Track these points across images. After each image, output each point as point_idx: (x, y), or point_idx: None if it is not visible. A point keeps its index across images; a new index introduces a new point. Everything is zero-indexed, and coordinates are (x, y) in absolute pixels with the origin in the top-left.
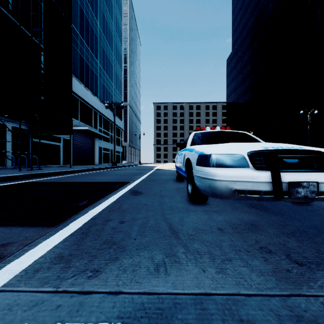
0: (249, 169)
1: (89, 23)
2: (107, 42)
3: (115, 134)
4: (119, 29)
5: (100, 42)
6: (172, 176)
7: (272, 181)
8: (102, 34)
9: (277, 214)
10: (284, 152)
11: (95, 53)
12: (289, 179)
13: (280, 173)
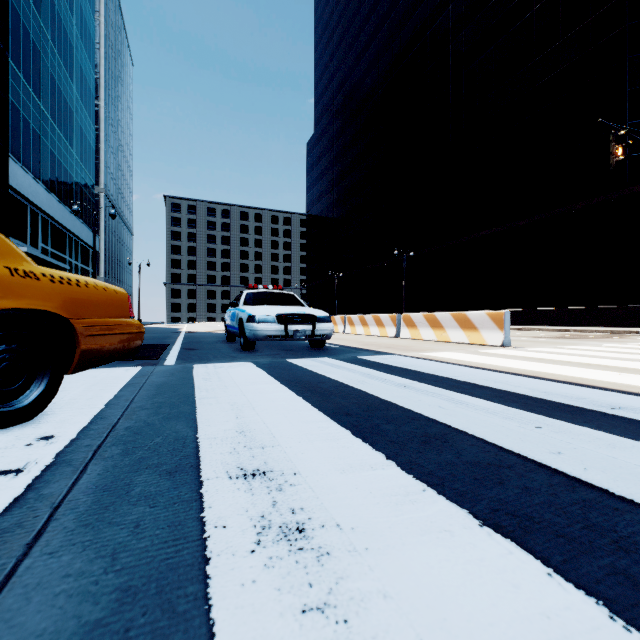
0: (276, 324)
1: (21, 18)
2: (60, 60)
3: (79, 260)
4: (88, 33)
5: (46, 61)
6: (219, 338)
7: (284, 330)
8: (50, 42)
9: (295, 351)
10: (294, 315)
11: (34, 85)
12: (293, 329)
13: (287, 326)
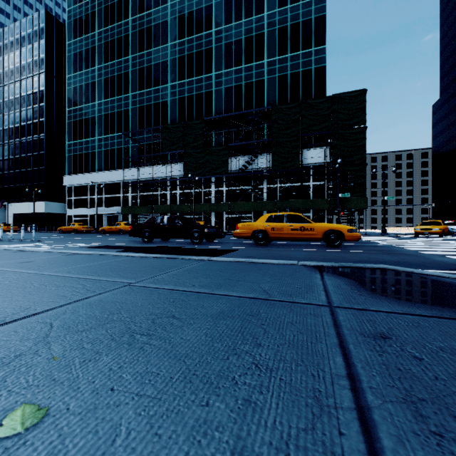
0: None
1: None
2: None
3: None
4: None
5: None
6: None
7: None
8: None
9: None
10: None
11: None
12: None
13: None
